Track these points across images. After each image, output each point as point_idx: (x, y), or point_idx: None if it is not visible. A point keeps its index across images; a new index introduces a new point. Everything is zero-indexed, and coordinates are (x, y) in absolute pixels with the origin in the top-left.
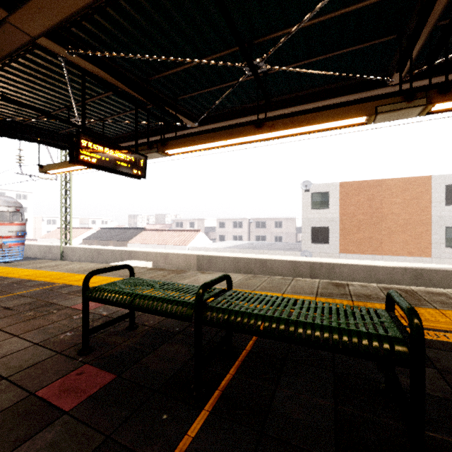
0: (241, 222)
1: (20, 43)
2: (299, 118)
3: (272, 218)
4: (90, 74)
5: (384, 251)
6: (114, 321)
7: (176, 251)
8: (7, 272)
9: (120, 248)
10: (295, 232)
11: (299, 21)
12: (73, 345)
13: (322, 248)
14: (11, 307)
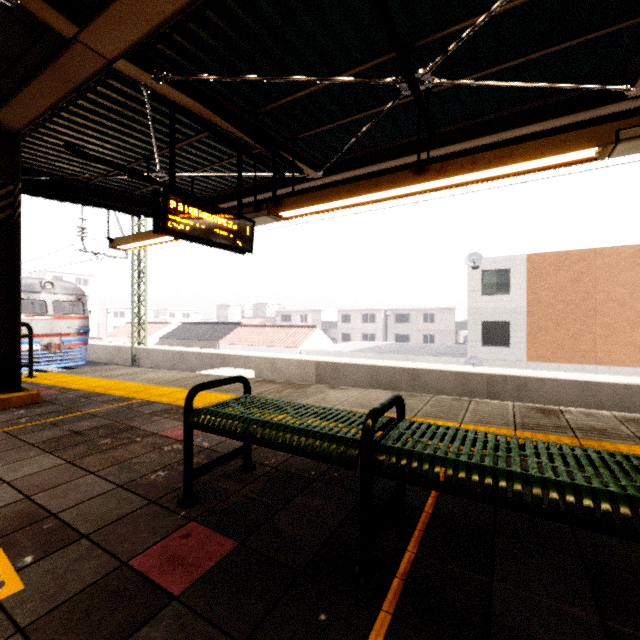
0: (373, 314)
1: (92, 70)
2: (484, 155)
3: (419, 309)
4: (181, 108)
5: (599, 359)
6: (224, 458)
7: (286, 356)
8: (71, 381)
9: (210, 351)
10: (454, 328)
11: (489, 6)
12: (170, 490)
13: (499, 354)
14: (81, 431)
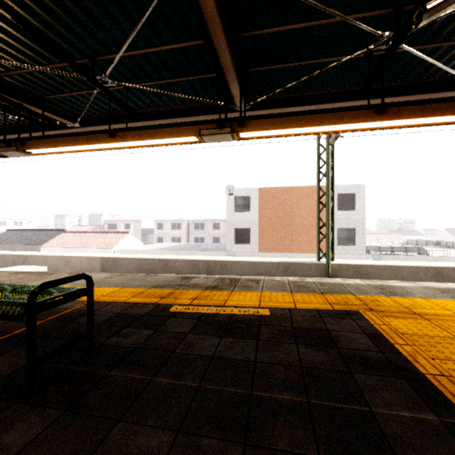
0: (179, 223)
1: None
2: (144, 132)
3: (210, 220)
4: None
5: (294, 249)
6: None
7: (80, 254)
8: None
9: (13, 253)
10: None
11: (133, 48)
12: None
13: (244, 248)
14: None
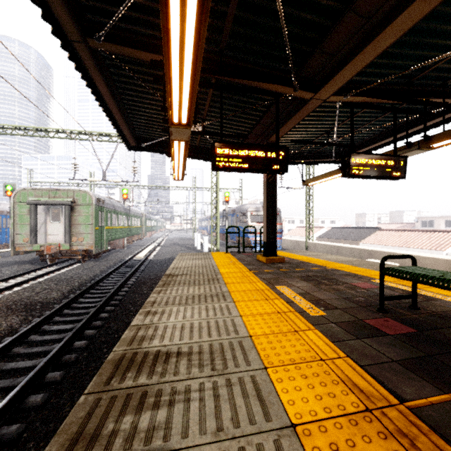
0: None
1: (315, 107)
2: None
3: None
4: (356, 104)
5: None
6: (400, 297)
7: (431, 255)
8: (289, 255)
9: (358, 247)
10: None
11: None
12: (369, 305)
13: None
14: (310, 276)
